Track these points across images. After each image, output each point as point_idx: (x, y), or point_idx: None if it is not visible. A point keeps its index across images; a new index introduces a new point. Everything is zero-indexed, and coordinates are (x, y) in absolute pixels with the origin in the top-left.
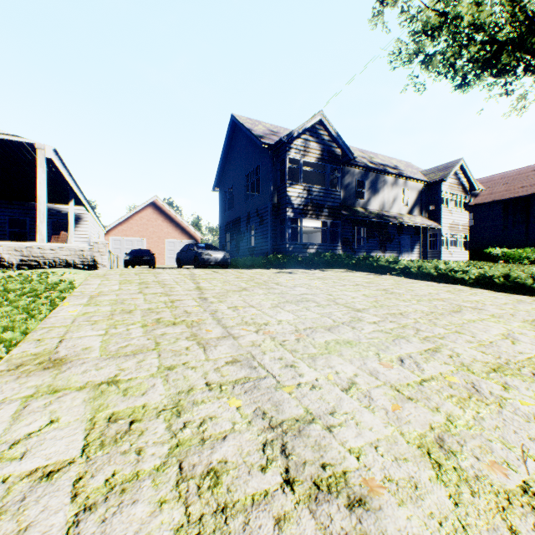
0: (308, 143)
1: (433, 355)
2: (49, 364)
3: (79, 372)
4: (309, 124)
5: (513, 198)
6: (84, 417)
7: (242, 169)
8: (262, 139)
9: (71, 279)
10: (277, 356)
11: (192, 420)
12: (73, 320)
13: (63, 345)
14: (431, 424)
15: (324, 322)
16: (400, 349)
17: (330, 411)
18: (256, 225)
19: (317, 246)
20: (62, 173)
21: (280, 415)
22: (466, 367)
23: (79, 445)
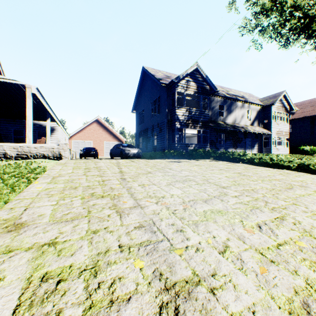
0: (189, 82)
1: (281, 223)
2: (12, 227)
3: (31, 234)
4: (190, 70)
5: None
6: (23, 276)
7: (149, 99)
8: (161, 80)
9: (45, 166)
10: (171, 222)
11: (105, 281)
12: (37, 194)
13: (26, 213)
14: (295, 288)
15: (202, 196)
16: (257, 217)
17: (212, 273)
18: (157, 132)
19: (194, 145)
20: (42, 102)
21: (173, 277)
22: (308, 233)
23: (12, 306)
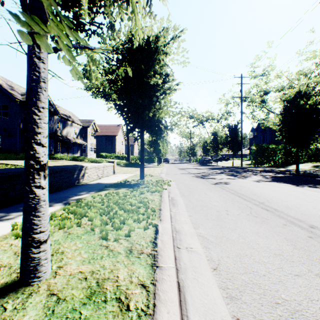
0: None
1: None
2: None
3: None
4: None
5: (108, 135)
6: None
7: None
8: (14, 95)
9: None
10: None
11: None
12: None
13: None
14: None
15: None
16: None
17: None
18: (3, 136)
19: None
20: None
21: None
22: None
23: None
